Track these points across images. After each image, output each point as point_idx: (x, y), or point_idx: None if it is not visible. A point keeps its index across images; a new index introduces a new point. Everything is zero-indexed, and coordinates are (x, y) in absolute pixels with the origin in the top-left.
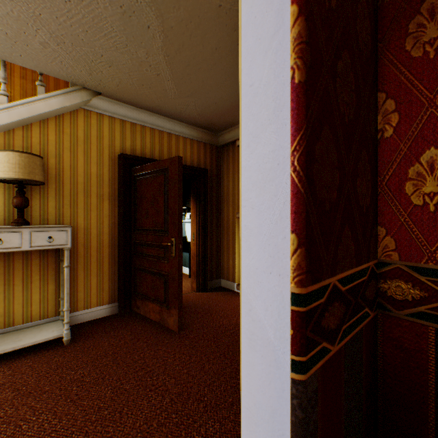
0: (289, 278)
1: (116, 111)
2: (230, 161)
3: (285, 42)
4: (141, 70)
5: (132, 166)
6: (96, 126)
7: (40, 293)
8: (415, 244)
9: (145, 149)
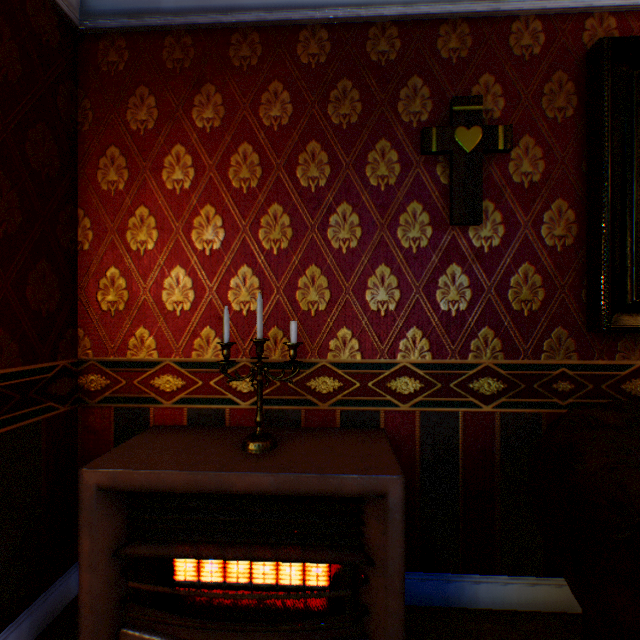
0: None
1: None
2: None
3: None
4: None
5: None
6: None
7: None
8: (105, 343)
9: None
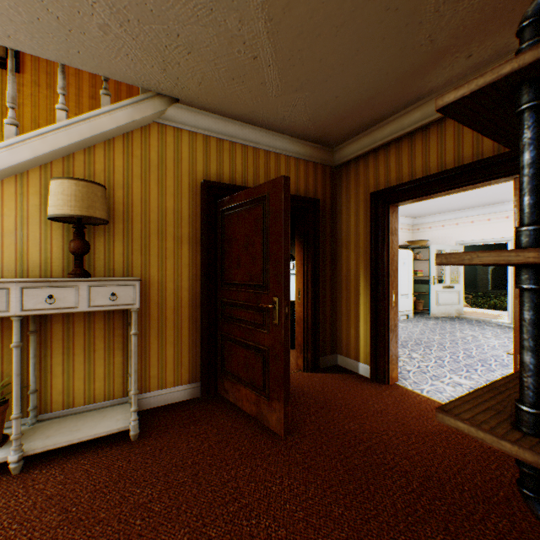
0: None
1: (197, 123)
2: (351, 186)
3: None
4: (231, 52)
5: (218, 198)
6: (173, 145)
7: (104, 366)
8: None
9: (235, 174)
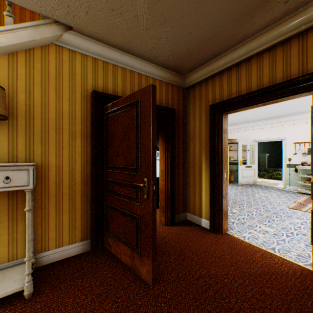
0: None
1: (87, 48)
2: (196, 101)
3: None
4: None
5: (104, 104)
6: (68, 62)
7: (8, 234)
8: None
9: (116, 88)
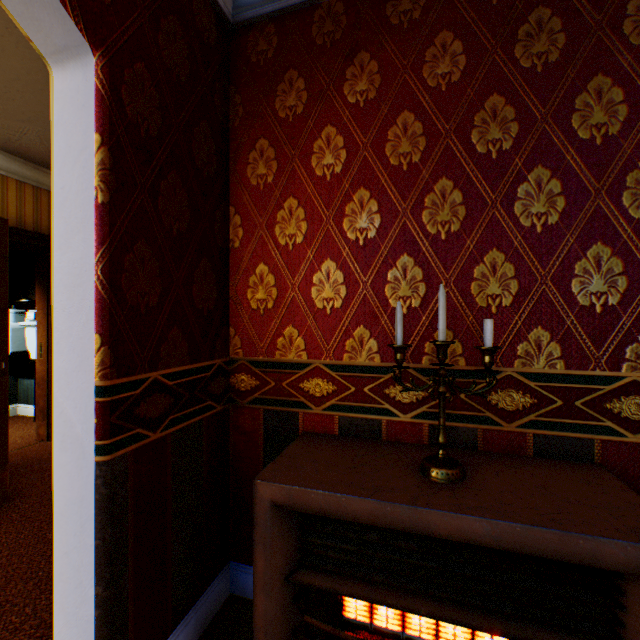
0: (95, 373)
1: None
2: None
3: (91, 163)
4: None
5: None
6: None
7: None
8: (253, 342)
9: None
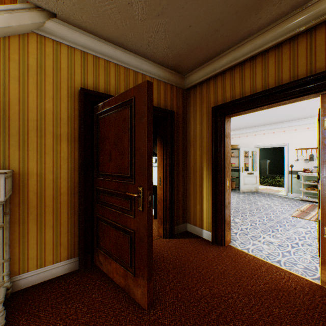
0: None
1: (75, 40)
2: (197, 103)
3: None
4: None
5: (94, 104)
6: (52, 55)
7: None
8: None
9: (109, 86)
